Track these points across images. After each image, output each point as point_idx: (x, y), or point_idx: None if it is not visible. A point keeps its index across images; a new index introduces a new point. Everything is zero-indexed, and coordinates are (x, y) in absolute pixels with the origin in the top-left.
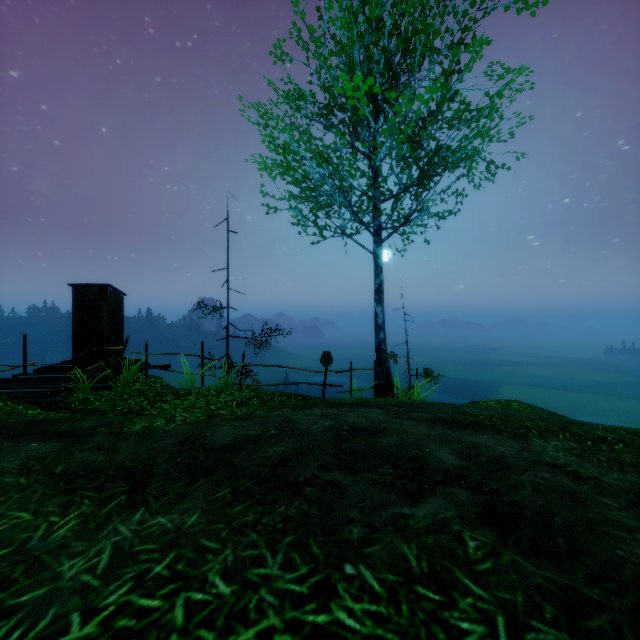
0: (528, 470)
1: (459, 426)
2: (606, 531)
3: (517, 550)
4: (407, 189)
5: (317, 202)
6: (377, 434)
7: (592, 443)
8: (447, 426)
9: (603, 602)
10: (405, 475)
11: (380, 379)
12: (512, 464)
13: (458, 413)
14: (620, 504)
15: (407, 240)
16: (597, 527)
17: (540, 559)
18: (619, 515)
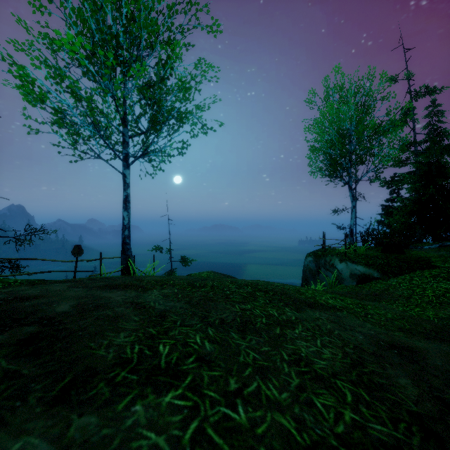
0: (113, 308)
1: (113, 288)
2: (104, 334)
3: (12, 357)
4: (147, 131)
5: (74, 129)
6: (30, 299)
7: (190, 289)
8: (104, 288)
9: (27, 374)
10: (1, 324)
11: (123, 264)
12: (108, 306)
13: (133, 280)
14: (141, 318)
15: (153, 167)
16: (101, 333)
17: (22, 359)
18: (129, 324)
